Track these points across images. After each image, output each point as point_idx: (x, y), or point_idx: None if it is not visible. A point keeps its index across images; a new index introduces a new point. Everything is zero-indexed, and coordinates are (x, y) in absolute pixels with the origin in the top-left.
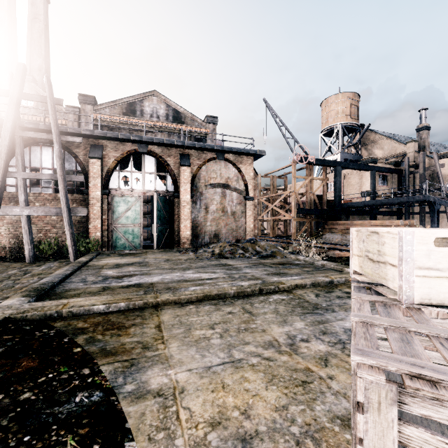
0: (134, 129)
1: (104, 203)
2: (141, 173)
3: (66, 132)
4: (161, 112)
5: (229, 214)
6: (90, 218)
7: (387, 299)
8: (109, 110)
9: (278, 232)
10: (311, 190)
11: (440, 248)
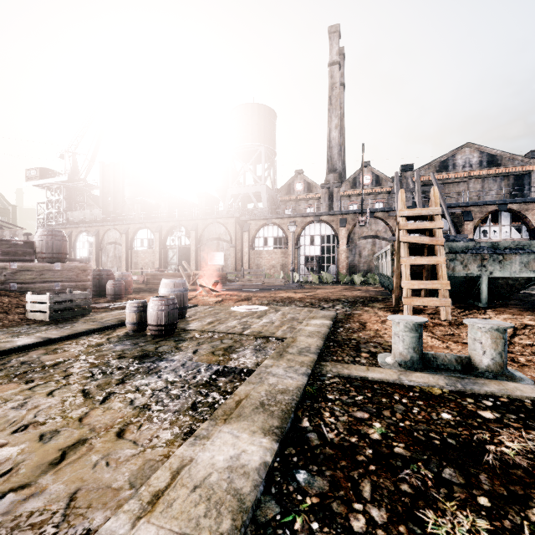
0: (446, 183)
1: None
2: (498, 226)
3: (449, 207)
4: (473, 160)
5: None
6: None
7: None
8: (424, 171)
9: None
10: None
11: None
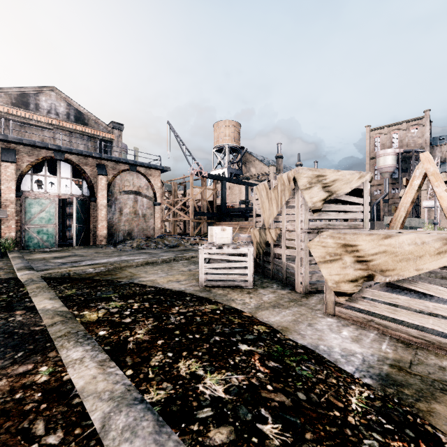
0: (26, 123)
1: (17, 204)
2: (56, 177)
3: None
4: (61, 109)
5: (140, 216)
6: (3, 219)
7: (212, 244)
8: None
9: (178, 230)
10: (204, 198)
11: (222, 231)
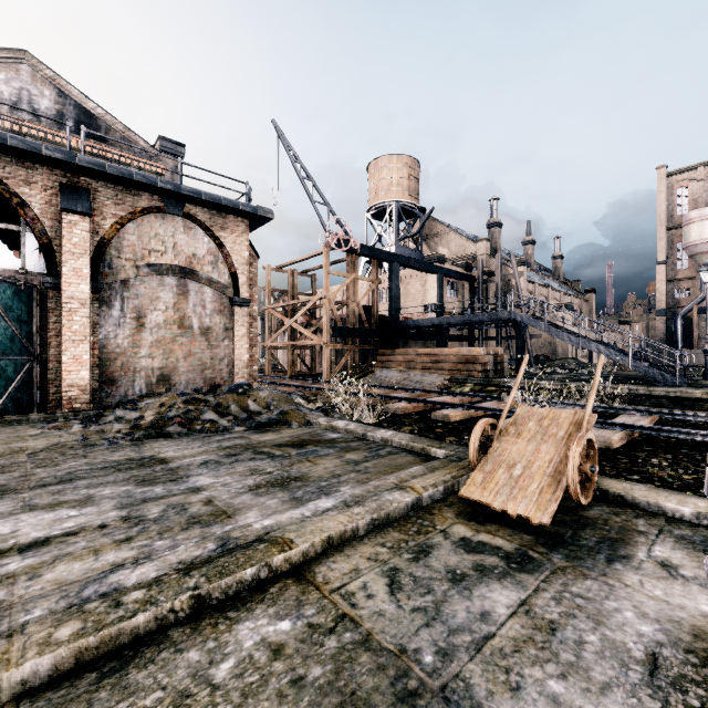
0: None
1: None
2: None
3: None
4: (43, 104)
5: (195, 332)
6: None
7: None
8: None
9: (301, 367)
10: (354, 297)
11: None
